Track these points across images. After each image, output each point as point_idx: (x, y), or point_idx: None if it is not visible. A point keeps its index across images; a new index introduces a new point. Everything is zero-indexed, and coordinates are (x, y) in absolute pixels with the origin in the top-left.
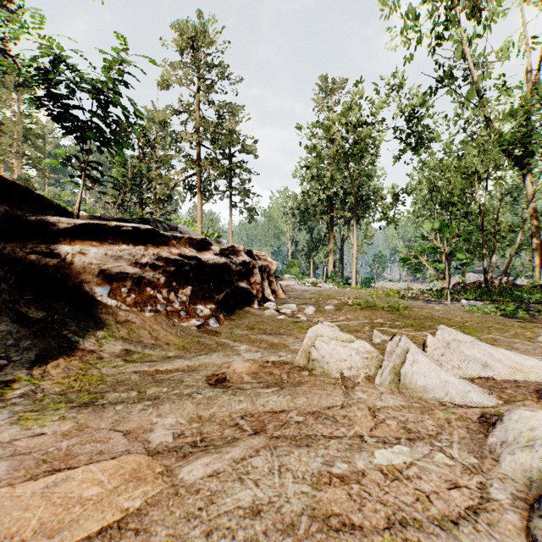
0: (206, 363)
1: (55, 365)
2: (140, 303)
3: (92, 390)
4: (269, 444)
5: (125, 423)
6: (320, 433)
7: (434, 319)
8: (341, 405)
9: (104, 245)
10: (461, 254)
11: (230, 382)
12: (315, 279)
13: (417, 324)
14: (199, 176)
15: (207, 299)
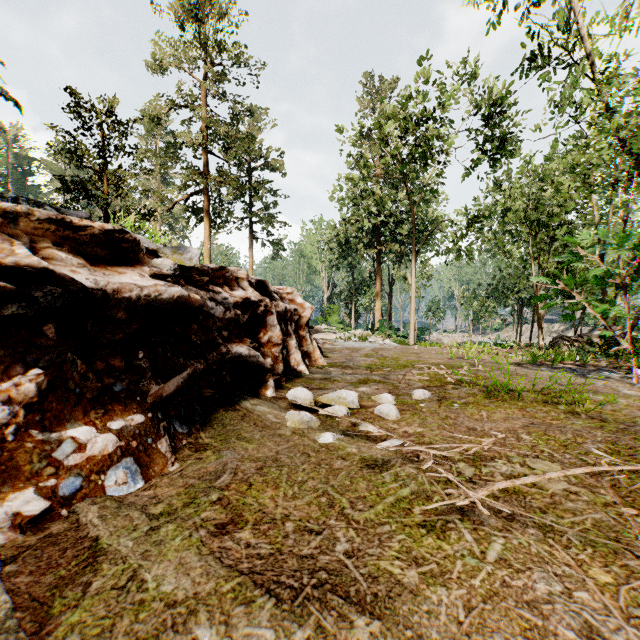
0: None
1: None
2: None
3: None
4: None
5: None
6: None
7: None
8: None
9: None
10: None
11: None
12: (361, 331)
13: None
14: (206, 194)
15: (115, 400)
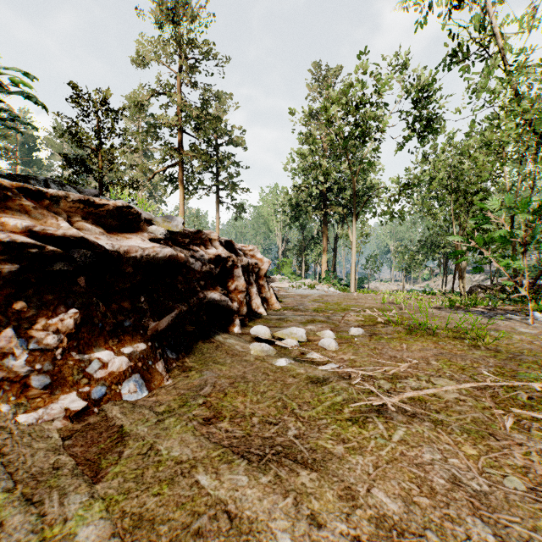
0: None
1: None
2: None
3: None
4: None
5: None
6: None
7: None
8: None
9: None
10: None
11: None
12: (310, 281)
13: None
14: (181, 166)
15: (126, 332)
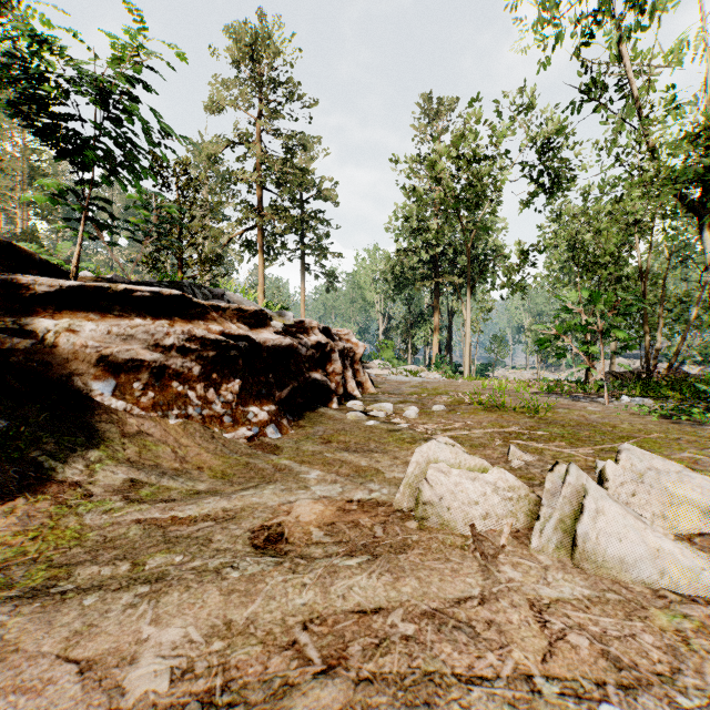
0: (253, 505)
1: (9, 510)
2: (161, 405)
3: (56, 560)
4: (354, 699)
5: (90, 641)
6: (449, 667)
7: (592, 426)
8: (480, 595)
9: (107, 318)
10: (623, 332)
11: (289, 542)
12: (415, 367)
13: (569, 435)
14: (260, 229)
15: (263, 397)
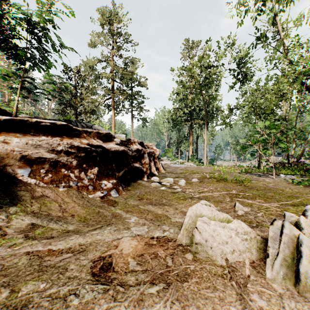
0: (97, 241)
1: None
2: (55, 181)
3: None
4: None
5: None
6: None
7: (272, 190)
8: None
9: (26, 136)
10: (282, 144)
11: (115, 271)
12: (182, 160)
13: (262, 195)
14: (113, 99)
15: (110, 176)
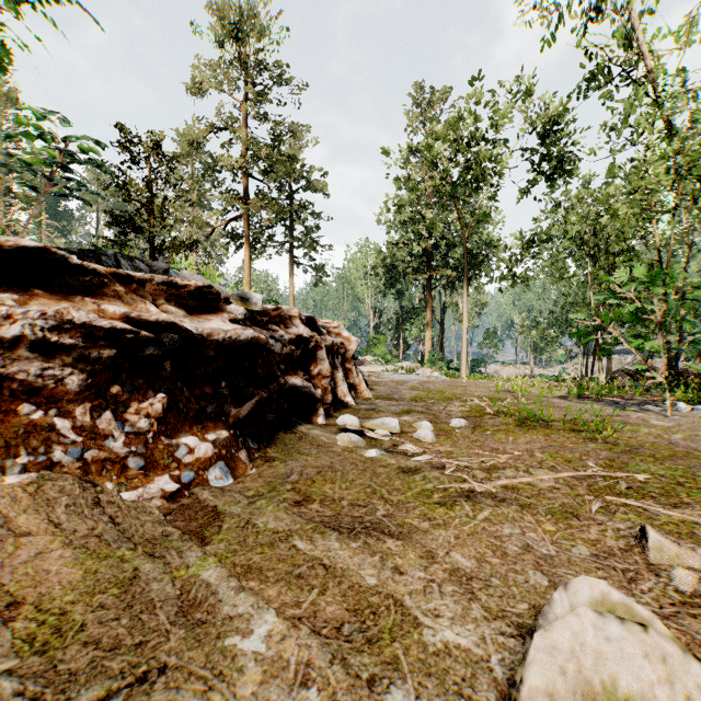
0: None
1: None
2: None
3: None
4: None
5: None
6: None
7: (699, 459)
8: None
9: None
10: (689, 324)
11: None
12: (410, 363)
13: (685, 479)
14: (246, 219)
15: (208, 418)
